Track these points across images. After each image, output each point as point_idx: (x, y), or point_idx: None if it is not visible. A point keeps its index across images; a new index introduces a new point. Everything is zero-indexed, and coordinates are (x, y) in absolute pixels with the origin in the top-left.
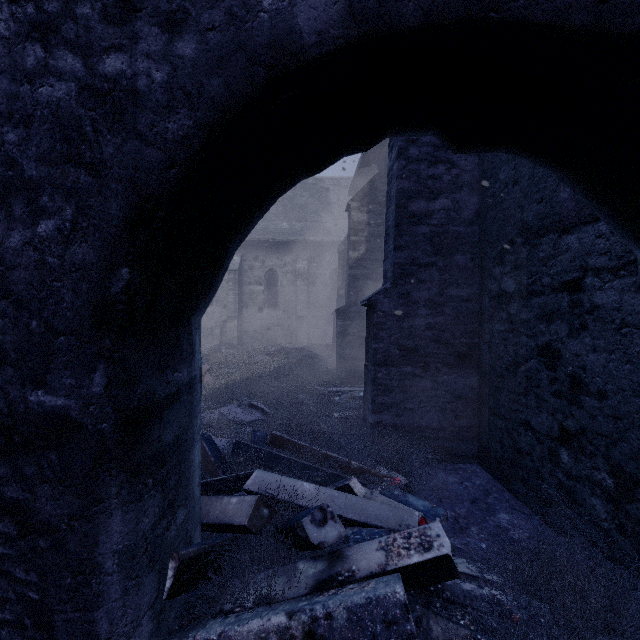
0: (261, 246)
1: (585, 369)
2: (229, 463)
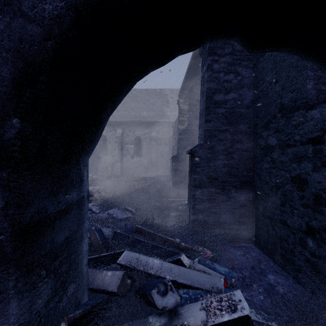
0: (132, 124)
1: (325, 191)
2: (111, 244)
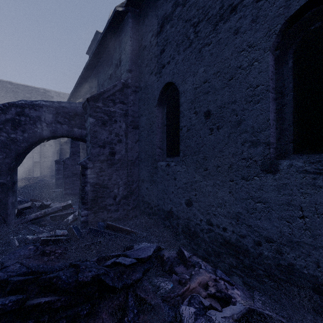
0: None
1: None
2: None
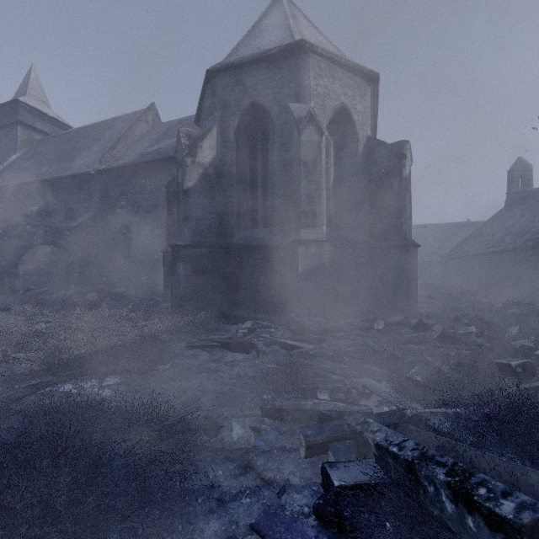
0: None
1: None
2: None
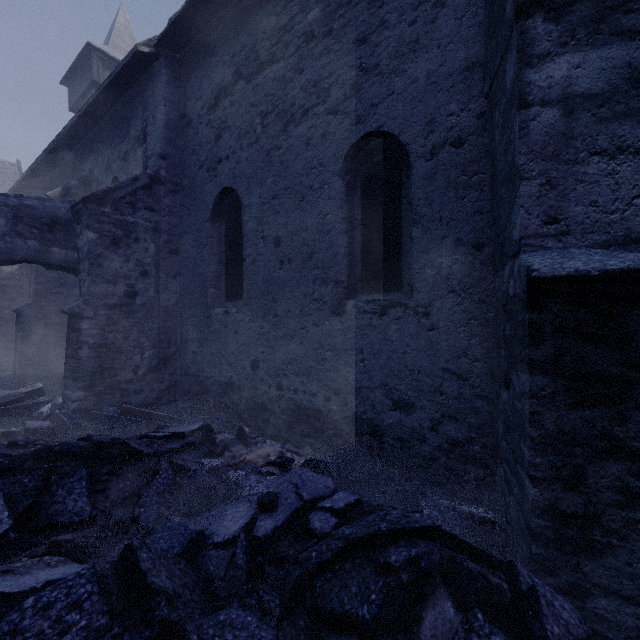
0: None
1: None
2: None
